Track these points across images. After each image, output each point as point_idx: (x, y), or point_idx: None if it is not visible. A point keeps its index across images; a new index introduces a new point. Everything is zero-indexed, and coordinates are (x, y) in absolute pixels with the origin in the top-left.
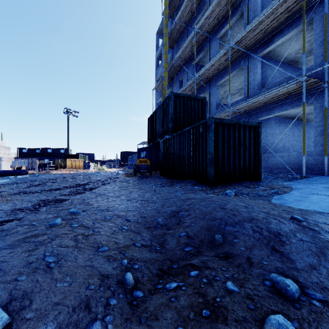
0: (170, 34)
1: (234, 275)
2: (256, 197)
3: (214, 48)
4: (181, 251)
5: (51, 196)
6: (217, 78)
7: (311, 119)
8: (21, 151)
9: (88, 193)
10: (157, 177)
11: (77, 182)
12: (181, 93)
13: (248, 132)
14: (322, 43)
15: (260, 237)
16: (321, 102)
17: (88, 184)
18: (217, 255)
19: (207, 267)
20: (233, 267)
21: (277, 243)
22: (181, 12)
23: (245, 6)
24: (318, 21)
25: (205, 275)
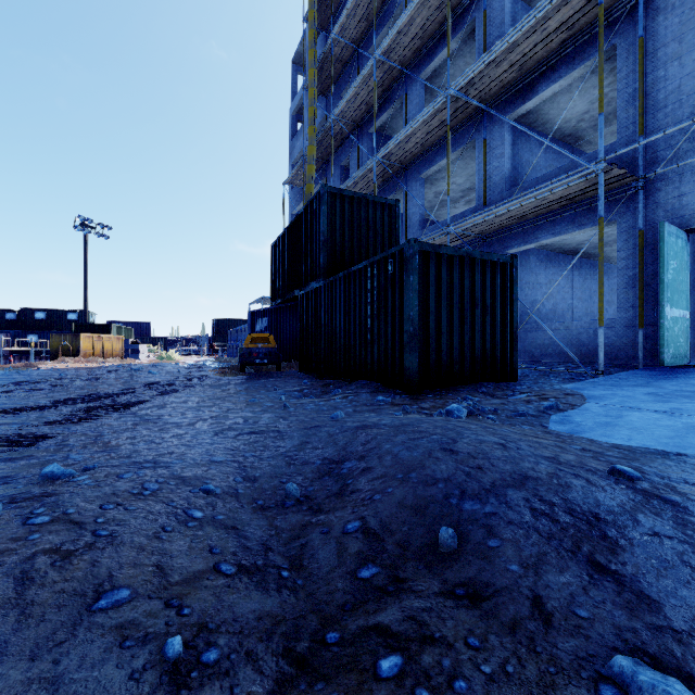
0: (321, 65)
1: (507, 665)
2: (514, 419)
3: (414, 98)
4: (349, 579)
5: (12, 426)
6: (421, 163)
7: (605, 255)
8: None
9: (115, 417)
10: (292, 374)
11: (98, 388)
12: (345, 190)
13: (490, 276)
14: (633, 98)
15: (554, 529)
16: (630, 219)
17: (123, 393)
18: (449, 591)
19: (426, 638)
20: (498, 634)
21: (598, 546)
22: (346, 18)
23: (479, 15)
24: (626, 52)
25: (423, 671)
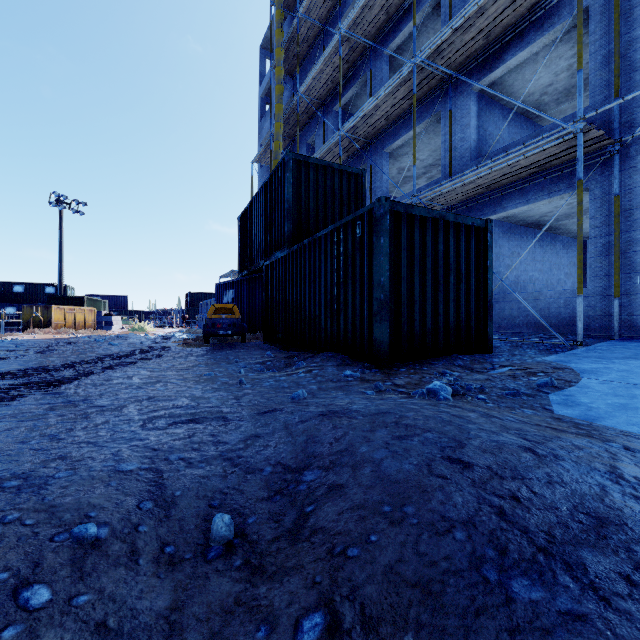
0: (288, 45)
1: None
2: (507, 399)
3: (379, 74)
4: None
5: None
6: (385, 138)
7: (565, 228)
8: None
9: (33, 398)
10: (257, 345)
11: (44, 361)
12: (310, 157)
13: (464, 241)
14: (607, 60)
15: None
16: (604, 185)
17: (65, 367)
18: None
19: None
20: None
21: None
22: None
23: None
24: (600, 13)
25: None
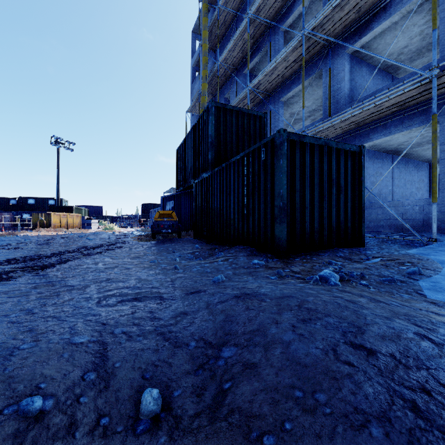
0: (211, 28)
1: None
2: (385, 285)
3: (276, 45)
4: None
5: None
6: (281, 91)
7: (417, 153)
8: None
9: (24, 279)
10: (189, 240)
11: (40, 251)
12: (227, 105)
13: (343, 162)
14: None
15: None
16: None
17: (53, 255)
18: None
19: None
20: None
21: None
22: None
23: None
24: None
25: None
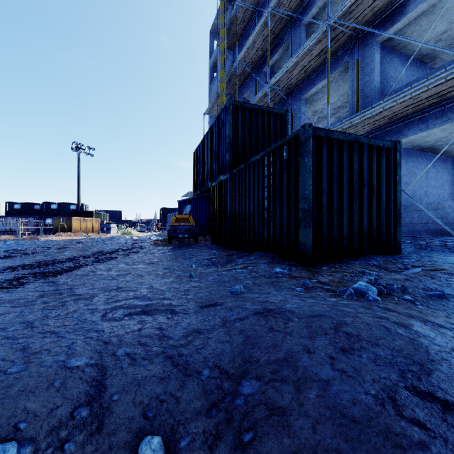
0: (229, 26)
1: None
2: (433, 301)
3: (298, 40)
4: None
5: None
6: (303, 87)
7: None
8: (11, 207)
9: (33, 286)
10: (206, 245)
11: (57, 255)
12: (246, 103)
13: (376, 159)
14: None
15: None
16: None
17: (67, 260)
18: None
19: None
20: None
21: None
22: None
23: None
24: None
25: None
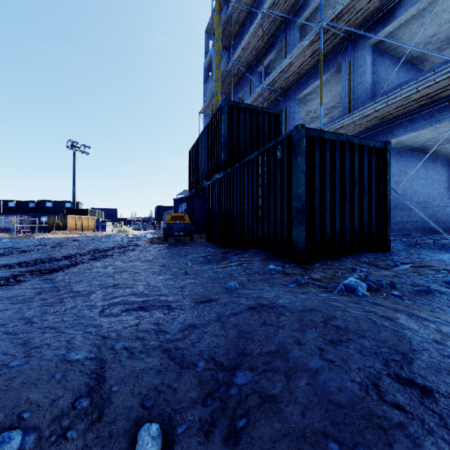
0: (224, 27)
1: None
2: (420, 296)
3: (292, 41)
4: None
5: None
6: (297, 88)
7: (445, 151)
8: (6, 205)
9: (31, 283)
10: (201, 243)
11: (53, 253)
12: (240, 103)
13: (367, 159)
14: None
15: None
16: None
17: (63, 258)
18: None
19: None
20: None
21: None
22: None
23: None
24: None
25: None
